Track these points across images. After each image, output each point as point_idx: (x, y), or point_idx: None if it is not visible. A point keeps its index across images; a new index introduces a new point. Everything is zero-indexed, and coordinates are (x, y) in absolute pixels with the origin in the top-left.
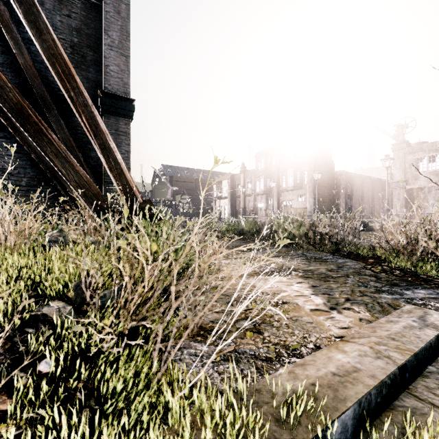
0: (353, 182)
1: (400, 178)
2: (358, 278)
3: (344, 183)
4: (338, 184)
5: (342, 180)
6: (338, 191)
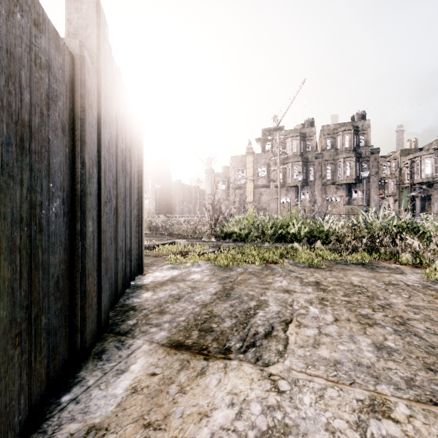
0: (185, 191)
1: (209, 192)
2: (167, 239)
3: (178, 191)
4: (174, 192)
5: (177, 189)
6: (174, 196)
